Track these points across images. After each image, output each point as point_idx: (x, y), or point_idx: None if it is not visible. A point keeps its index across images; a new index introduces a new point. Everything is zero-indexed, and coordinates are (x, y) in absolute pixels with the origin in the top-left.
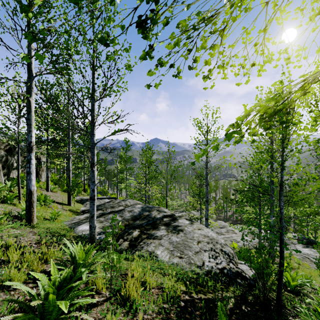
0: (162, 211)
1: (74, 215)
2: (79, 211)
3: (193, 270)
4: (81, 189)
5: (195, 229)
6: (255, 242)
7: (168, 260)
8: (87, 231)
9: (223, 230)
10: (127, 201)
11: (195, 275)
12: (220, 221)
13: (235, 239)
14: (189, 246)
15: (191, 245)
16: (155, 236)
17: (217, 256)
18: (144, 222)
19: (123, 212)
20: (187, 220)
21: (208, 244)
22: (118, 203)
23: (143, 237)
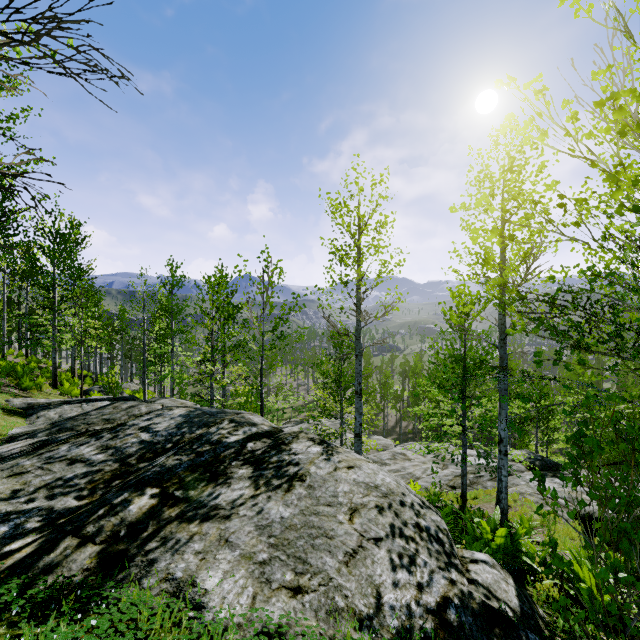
0: (246, 423)
1: None
2: None
3: None
4: (44, 381)
5: (340, 469)
6: (451, 476)
7: (246, 615)
8: None
9: (384, 455)
10: (158, 402)
11: None
12: (378, 437)
13: (412, 472)
14: (326, 531)
15: (332, 528)
16: (210, 508)
17: (415, 554)
18: (182, 459)
19: (119, 432)
20: (314, 442)
21: (380, 513)
22: (130, 408)
23: (167, 517)
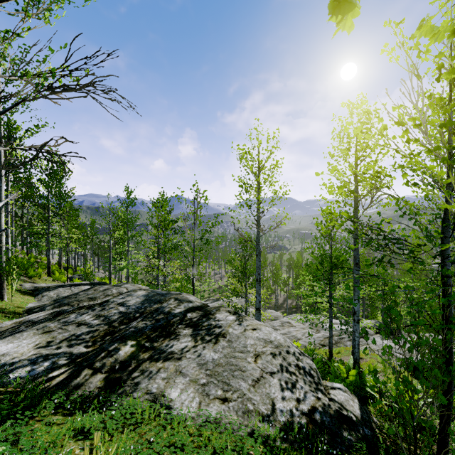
0: (185, 301)
1: (4, 319)
2: (20, 310)
3: (254, 431)
4: (42, 271)
5: (248, 330)
6: (322, 337)
7: (196, 412)
8: (0, 357)
9: (276, 323)
10: (123, 286)
11: (264, 450)
12: (271, 311)
13: (295, 335)
14: (240, 367)
15: (244, 366)
16: (168, 353)
17: (295, 382)
18: (147, 324)
19: (106, 306)
20: (230, 313)
21: (274, 357)
22: (105, 290)
23: (142, 358)
